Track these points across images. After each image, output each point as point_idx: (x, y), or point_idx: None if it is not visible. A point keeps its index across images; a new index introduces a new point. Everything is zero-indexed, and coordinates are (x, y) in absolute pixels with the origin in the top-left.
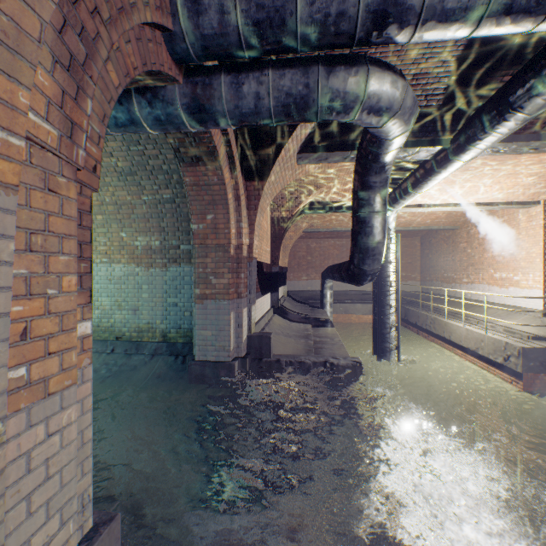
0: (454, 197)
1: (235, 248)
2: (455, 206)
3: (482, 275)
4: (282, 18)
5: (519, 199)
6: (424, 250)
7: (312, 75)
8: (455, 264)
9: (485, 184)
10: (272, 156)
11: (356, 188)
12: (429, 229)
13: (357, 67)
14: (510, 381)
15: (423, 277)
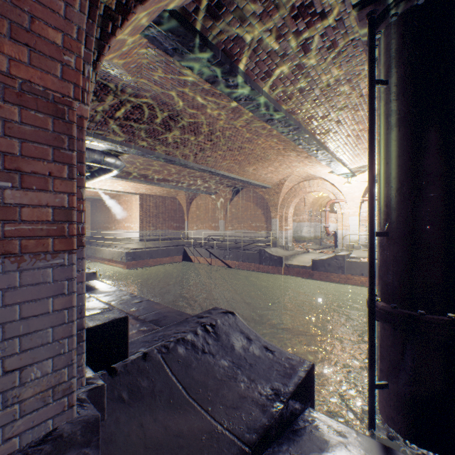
0: (103, 186)
1: None
2: (104, 190)
3: (121, 225)
4: None
5: (131, 191)
6: (94, 210)
7: None
8: (110, 219)
9: (115, 184)
10: None
11: None
12: (95, 198)
13: None
14: (123, 267)
15: (93, 227)
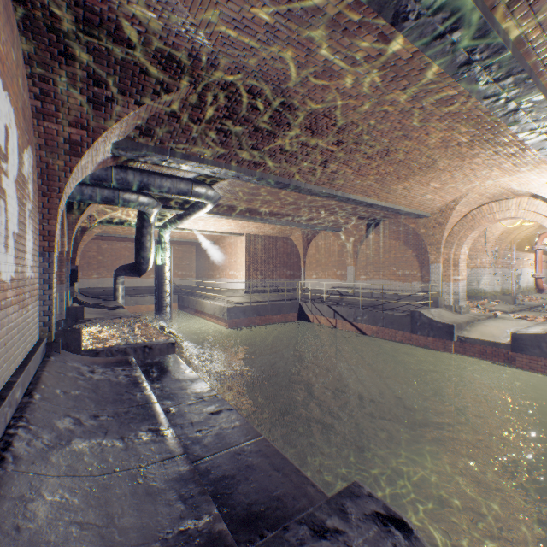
0: (203, 227)
1: (59, 253)
2: (205, 232)
3: (225, 272)
4: (107, 181)
5: (235, 232)
6: (198, 255)
7: (117, 194)
8: (214, 266)
9: (216, 223)
10: (88, 203)
11: (138, 227)
12: (198, 241)
13: (135, 194)
14: (225, 326)
15: (198, 275)
